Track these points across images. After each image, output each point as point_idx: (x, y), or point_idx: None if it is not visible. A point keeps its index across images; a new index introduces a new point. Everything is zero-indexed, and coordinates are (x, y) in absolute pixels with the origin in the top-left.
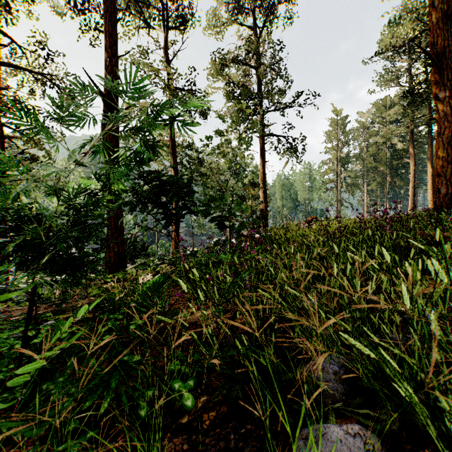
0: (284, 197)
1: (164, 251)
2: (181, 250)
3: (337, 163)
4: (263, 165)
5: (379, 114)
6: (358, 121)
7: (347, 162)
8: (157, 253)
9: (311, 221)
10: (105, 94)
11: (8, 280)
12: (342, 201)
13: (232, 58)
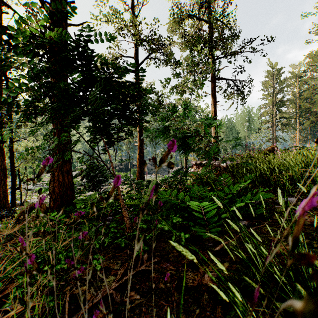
0: (227, 135)
1: (135, 176)
2: (147, 176)
3: (272, 107)
4: (214, 105)
5: (312, 63)
6: (291, 72)
7: (282, 106)
8: (129, 178)
9: (271, 150)
10: (50, 3)
11: (15, 198)
12: (277, 138)
13: (187, 14)
